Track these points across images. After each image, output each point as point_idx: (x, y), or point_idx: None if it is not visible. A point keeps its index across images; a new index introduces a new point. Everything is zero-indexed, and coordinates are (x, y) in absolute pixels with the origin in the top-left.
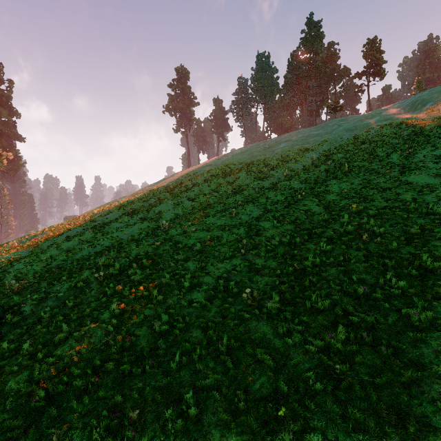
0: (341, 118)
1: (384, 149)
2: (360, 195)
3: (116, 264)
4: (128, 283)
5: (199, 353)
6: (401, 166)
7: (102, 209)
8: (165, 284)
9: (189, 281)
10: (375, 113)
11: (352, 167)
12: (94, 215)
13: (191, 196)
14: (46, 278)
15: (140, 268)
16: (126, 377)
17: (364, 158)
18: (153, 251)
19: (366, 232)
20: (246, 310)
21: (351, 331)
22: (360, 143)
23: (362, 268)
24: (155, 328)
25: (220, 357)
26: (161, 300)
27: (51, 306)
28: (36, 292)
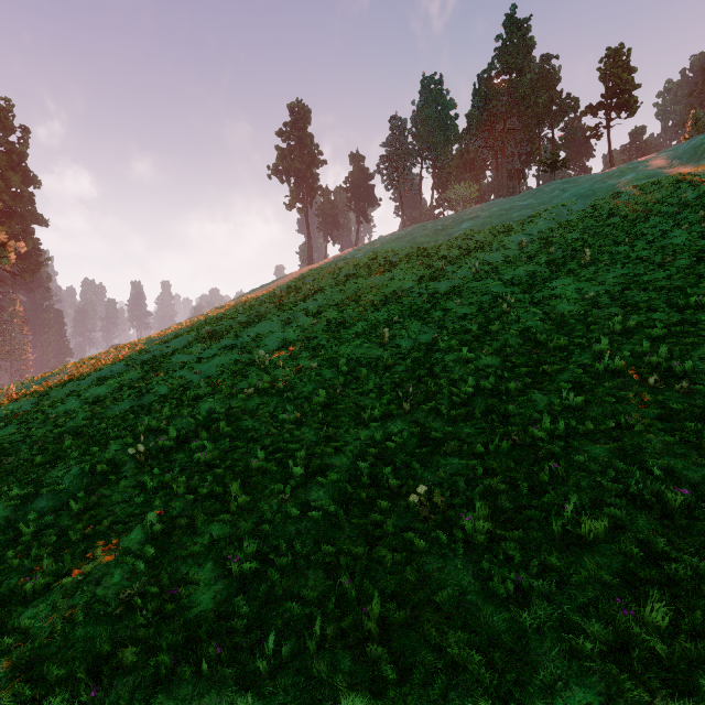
0: (565, 180)
1: (654, 222)
2: (622, 301)
3: (169, 430)
4: (188, 466)
5: (319, 632)
6: (695, 249)
7: (163, 332)
8: (256, 469)
9: (302, 465)
10: (625, 168)
11: (597, 254)
12: (149, 342)
13: (311, 308)
14: (47, 452)
15: (215, 436)
16: (160, 683)
17: (617, 239)
18: (240, 405)
19: (654, 370)
20: (417, 530)
21: (671, 598)
22: (605, 216)
23: (660, 444)
24: (231, 565)
25: (366, 648)
26: (246, 503)
27: (43, 510)
28: (20, 481)
